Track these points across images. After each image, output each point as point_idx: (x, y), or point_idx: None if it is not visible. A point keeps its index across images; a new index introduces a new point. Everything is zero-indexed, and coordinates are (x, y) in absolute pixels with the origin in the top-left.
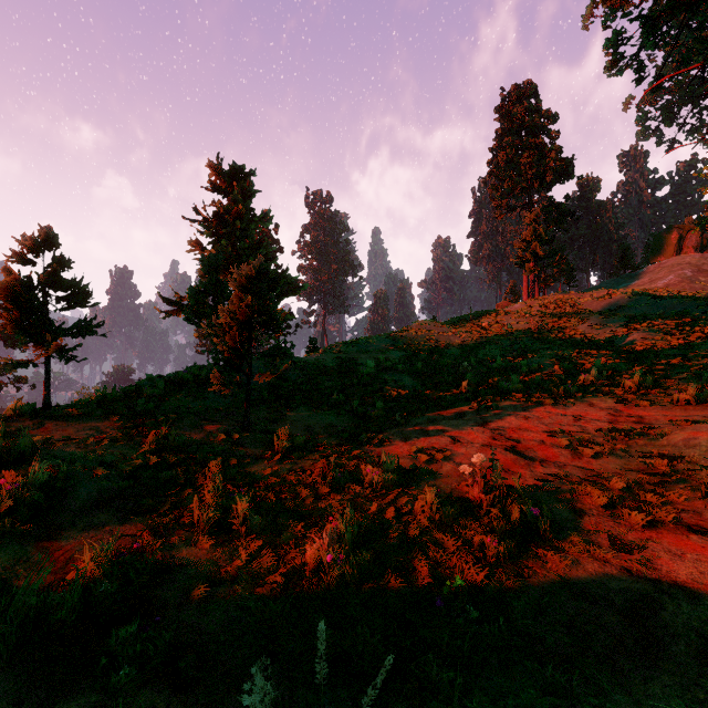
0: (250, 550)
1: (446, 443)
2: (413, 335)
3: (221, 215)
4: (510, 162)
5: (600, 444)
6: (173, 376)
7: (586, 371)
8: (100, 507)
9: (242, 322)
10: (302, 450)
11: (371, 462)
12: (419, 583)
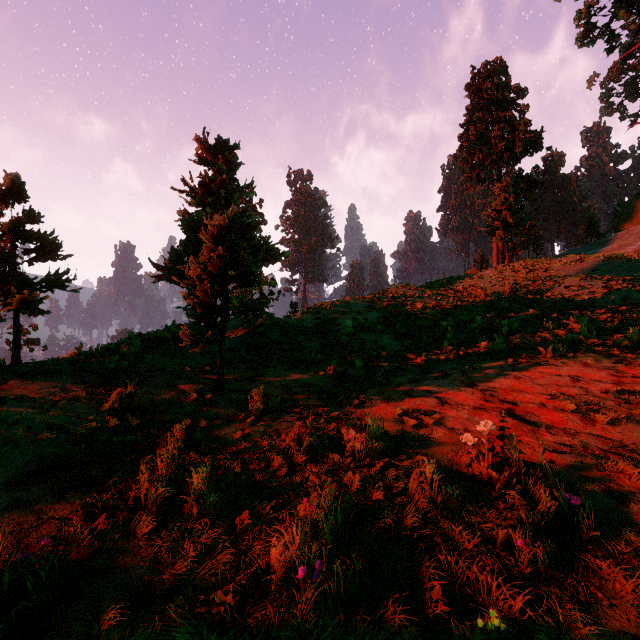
0: (200, 546)
1: (433, 404)
2: (389, 298)
3: (207, 184)
4: (480, 135)
5: (612, 408)
6: (152, 334)
7: (572, 330)
8: (36, 478)
9: (214, 274)
10: (278, 411)
11: (352, 426)
12: (430, 614)
